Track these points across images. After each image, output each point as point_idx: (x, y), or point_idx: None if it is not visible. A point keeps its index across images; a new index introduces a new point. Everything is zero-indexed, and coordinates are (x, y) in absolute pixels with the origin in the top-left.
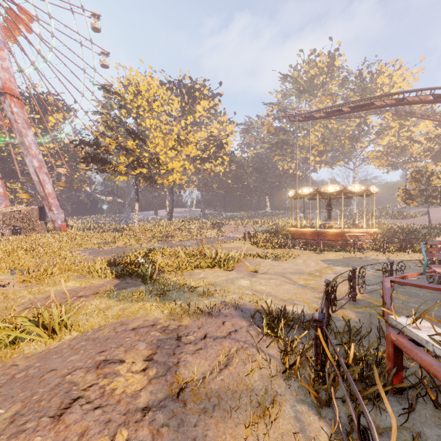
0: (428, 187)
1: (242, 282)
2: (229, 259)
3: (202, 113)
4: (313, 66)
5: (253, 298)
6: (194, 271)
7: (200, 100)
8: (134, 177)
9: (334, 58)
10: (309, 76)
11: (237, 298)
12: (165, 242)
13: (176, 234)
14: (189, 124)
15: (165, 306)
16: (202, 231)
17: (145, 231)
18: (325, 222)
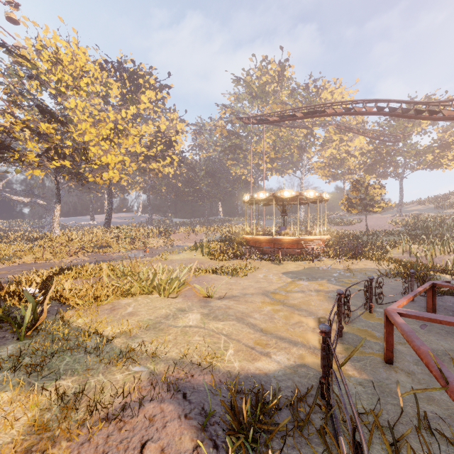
0: (366, 196)
1: (189, 318)
2: (172, 281)
3: (148, 105)
4: (265, 73)
5: (205, 351)
6: (120, 302)
7: (146, 90)
8: (53, 171)
9: (284, 69)
10: (261, 83)
11: (178, 358)
12: (97, 254)
13: (113, 244)
14: (131, 115)
15: (33, 397)
16: (147, 240)
17: (69, 240)
18: (280, 229)
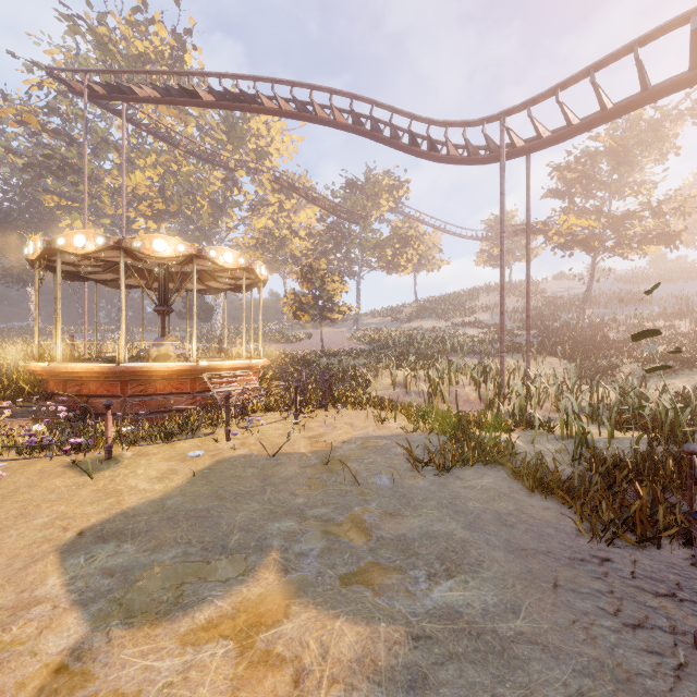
0: (323, 294)
1: None
2: None
3: None
4: (143, 35)
5: None
6: None
7: None
8: None
9: (184, 48)
10: (133, 52)
11: None
12: None
13: None
14: None
15: None
16: None
17: None
18: (153, 345)
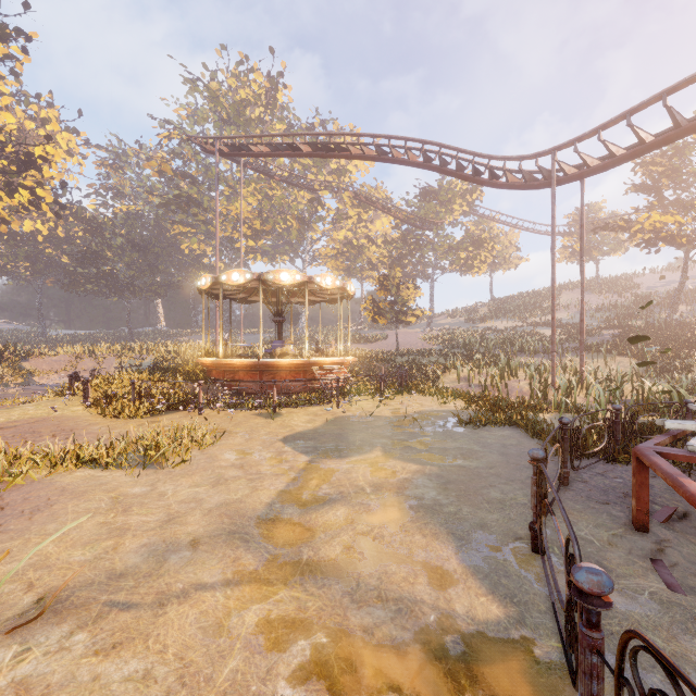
0: (398, 299)
1: None
2: None
3: None
4: (245, 84)
5: None
6: None
7: None
8: None
9: (277, 88)
10: (237, 99)
11: None
12: None
13: None
14: None
15: None
16: None
17: None
18: (273, 346)
